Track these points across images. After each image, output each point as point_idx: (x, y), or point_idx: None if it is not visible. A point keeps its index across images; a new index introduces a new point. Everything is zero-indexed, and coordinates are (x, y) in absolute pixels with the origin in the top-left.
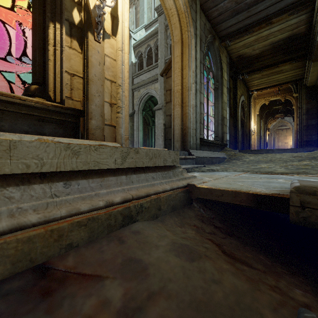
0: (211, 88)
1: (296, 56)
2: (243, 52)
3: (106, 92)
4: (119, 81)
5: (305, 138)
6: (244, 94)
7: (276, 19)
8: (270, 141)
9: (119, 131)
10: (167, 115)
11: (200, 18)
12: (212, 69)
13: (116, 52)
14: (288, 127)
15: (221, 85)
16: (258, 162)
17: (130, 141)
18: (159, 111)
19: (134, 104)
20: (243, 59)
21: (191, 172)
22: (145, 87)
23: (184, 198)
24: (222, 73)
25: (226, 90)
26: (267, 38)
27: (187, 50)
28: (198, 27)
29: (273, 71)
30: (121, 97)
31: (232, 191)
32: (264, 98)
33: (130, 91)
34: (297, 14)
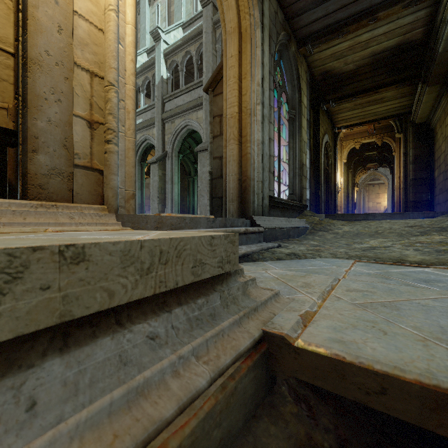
0: (284, 119)
1: (404, 78)
2: (330, 66)
3: (78, 95)
4: (111, 75)
5: (413, 198)
6: (328, 132)
7: (384, 13)
8: (358, 200)
9: (109, 181)
10: (215, 157)
11: (269, 1)
12: (286, 89)
13: (103, 14)
14: (381, 181)
15: (299, 115)
16: (358, 235)
17: (159, 199)
18: (204, 153)
19: (165, 142)
20: (329, 78)
21: (257, 261)
22: (183, 116)
23: (254, 385)
24: (300, 95)
25: (306, 122)
26: (367, 45)
27: (249, 46)
28: (265, 12)
29: (370, 99)
30: (116, 109)
31: (425, 388)
32: (353, 139)
33: (160, 121)
34: (414, 7)
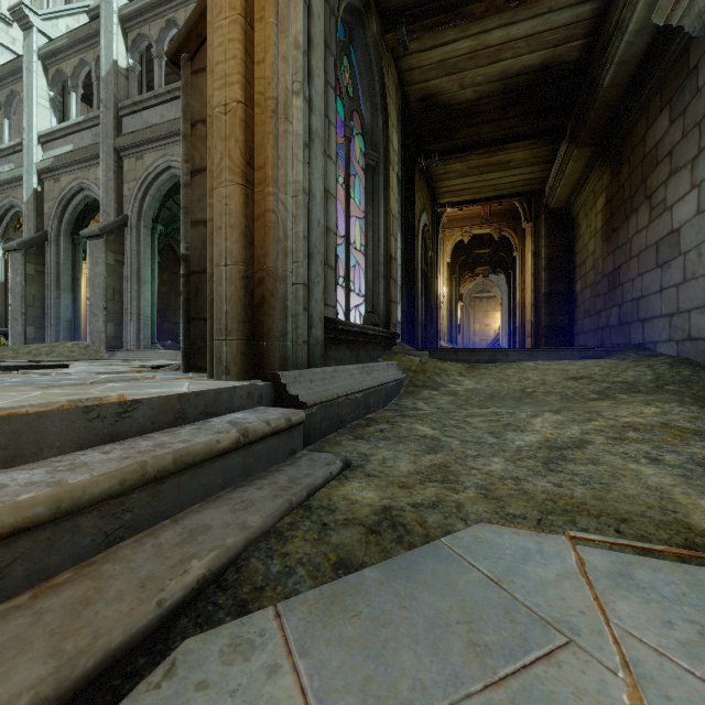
0: (358, 168)
1: (543, 130)
2: (437, 86)
3: None
4: None
5: (547, 322)
6: (427, 209)
7: None
8: (463, 321)
9: None
10: (195, 222)
11: None
12: (361, 109)
13: None
14: (491, 294)
15: (384, 162)
16: (495, 398)
17: (108, 312)
18: None
19: (124, 197)
20: (434, 109)
21: (256, 610)
22: (161, 147)
23: None
24: (387, 126)
25: (396, 180)
26: (498, 56)
27: None
28: None
29: (492, 160)
30: None
31: None
32: (461, 227)
33: (110, 153)
34: None
